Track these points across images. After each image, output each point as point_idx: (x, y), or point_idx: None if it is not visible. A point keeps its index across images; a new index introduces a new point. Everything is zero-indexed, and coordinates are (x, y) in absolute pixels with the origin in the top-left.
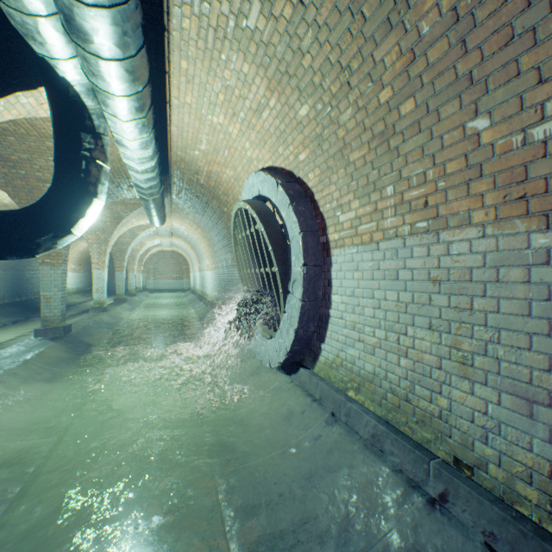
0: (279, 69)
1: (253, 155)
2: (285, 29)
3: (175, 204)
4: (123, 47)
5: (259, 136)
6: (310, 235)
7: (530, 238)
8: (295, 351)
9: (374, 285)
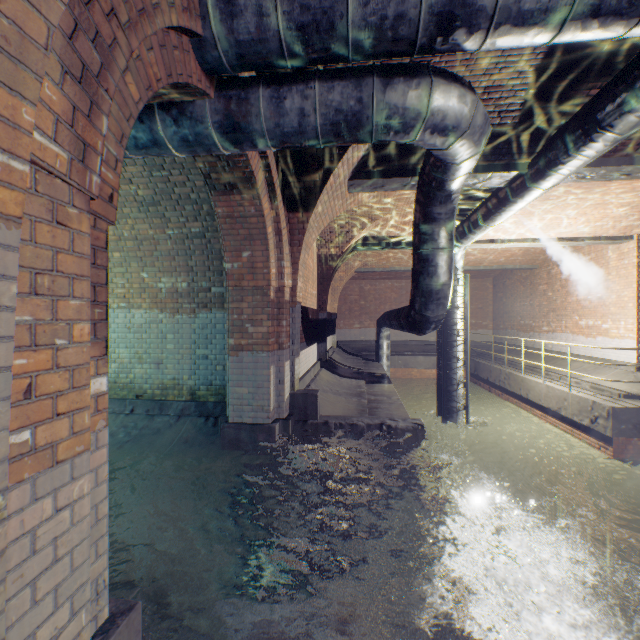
0: None
1: None
2: None
3: None
4: None
5: None
6: None
7: (159, 315)
8: None
9: None
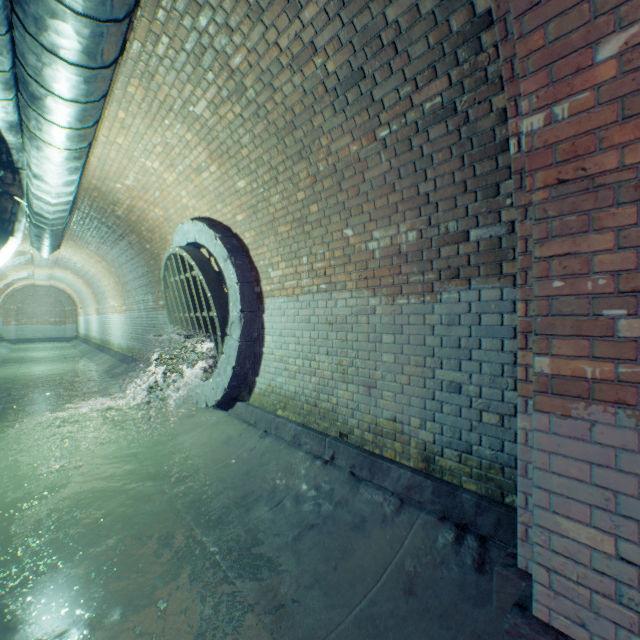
0: (221, 148)
1: (189, 203)
2: (228, 126)
3: (72, 231)
4: (85, 122)
5: (197, 190)
6: (247, 286)
7: (369, 300)
8: (233, 387)
9: (296, 327)
